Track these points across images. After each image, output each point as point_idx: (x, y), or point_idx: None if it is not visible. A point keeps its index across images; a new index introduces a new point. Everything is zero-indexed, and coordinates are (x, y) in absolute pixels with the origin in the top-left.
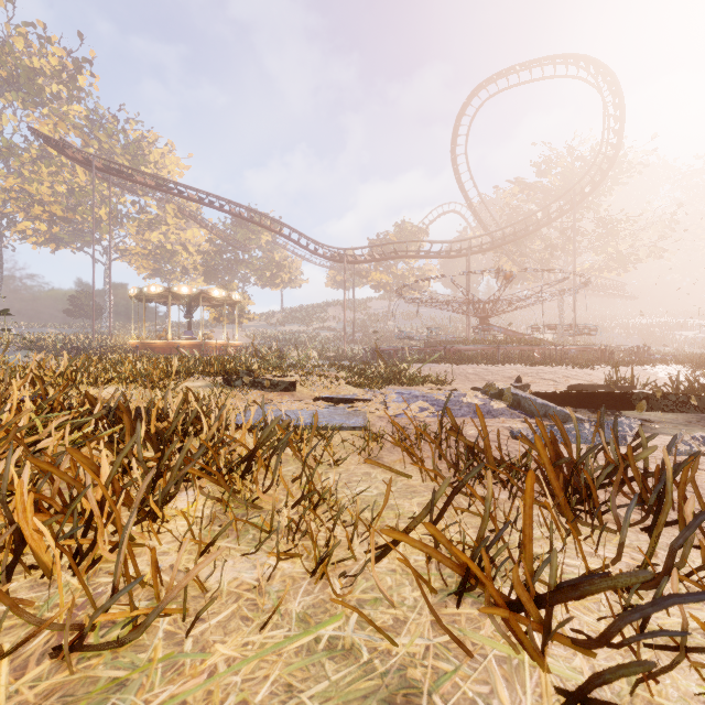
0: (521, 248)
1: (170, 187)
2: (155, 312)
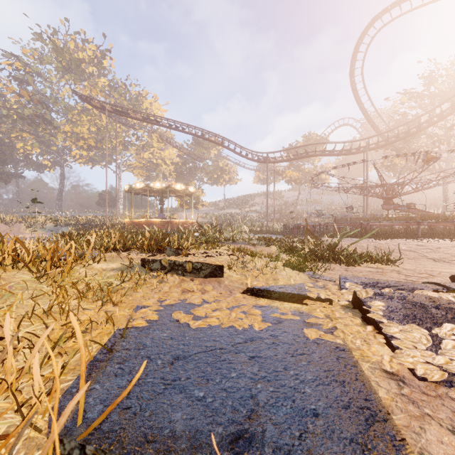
0: (409, 145)
1: (151, 119)
2: (142, 201)
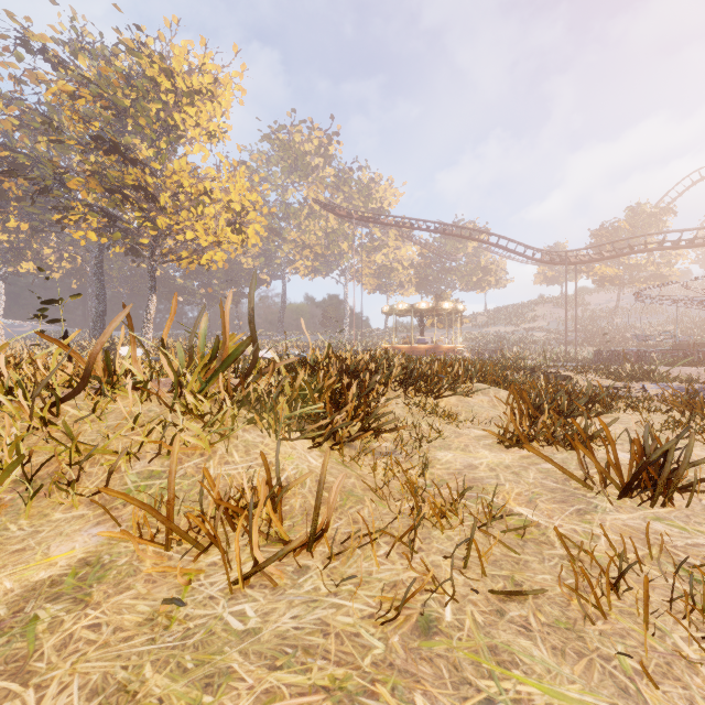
0: None
1: (404, 223)
2: (395, 322)
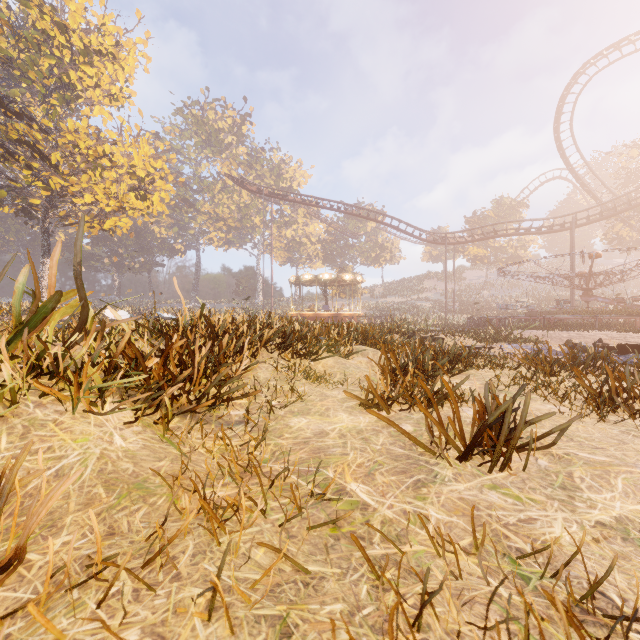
0: None
1: (310, 201)
2: (302, 292)
